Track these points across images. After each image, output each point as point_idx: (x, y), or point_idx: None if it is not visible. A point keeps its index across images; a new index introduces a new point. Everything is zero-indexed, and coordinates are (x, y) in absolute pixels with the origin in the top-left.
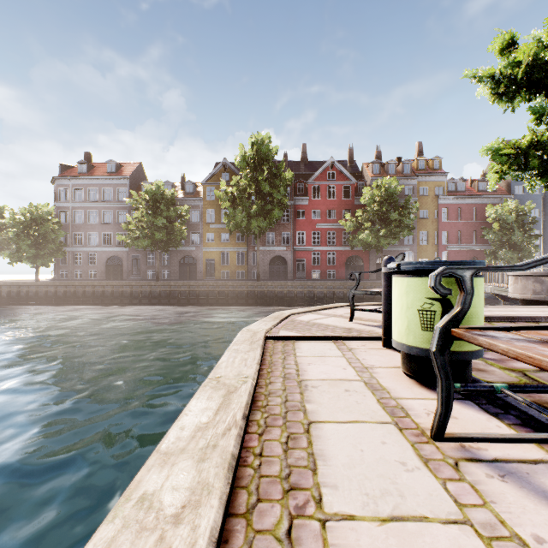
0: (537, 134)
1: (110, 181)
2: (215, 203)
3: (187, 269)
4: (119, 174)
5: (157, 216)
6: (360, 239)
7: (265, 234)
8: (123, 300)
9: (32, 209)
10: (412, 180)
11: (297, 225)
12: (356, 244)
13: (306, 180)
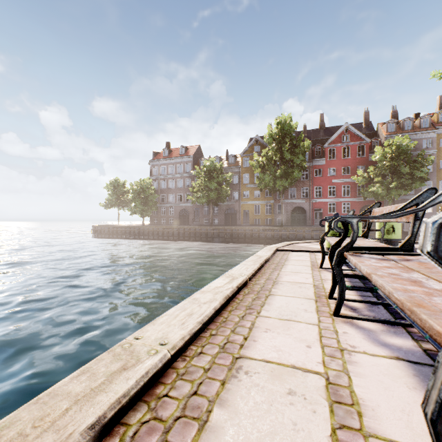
0: None
1: (181, 159)
2: (249, 169)
3: (230, 217)
4: (186, 154)
5: (211, 182)
6: (371, 191)
7: (287, 190)
8: (190, 238)
9: (141, 182)
10: (430, 133)
11: (315, 182)
12: (367, 196)
13: (323, 144)
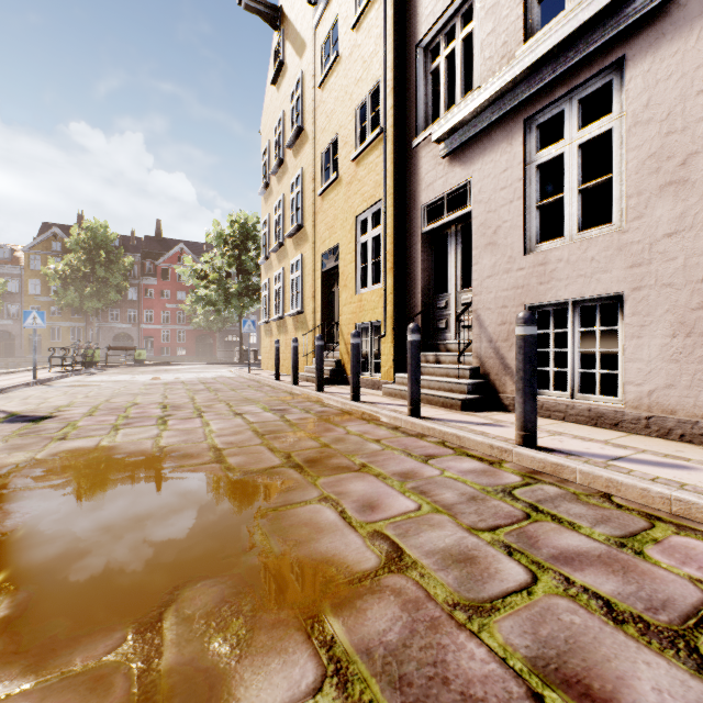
0: None
1: None
2: (42, 273)
3: (1, 345)
4: None
5: None
6: (197, 322)
7: (107, 310)
8: None
9: None
10: None
11: (145, 304)
12: (194, 326)
13: (159, 259)
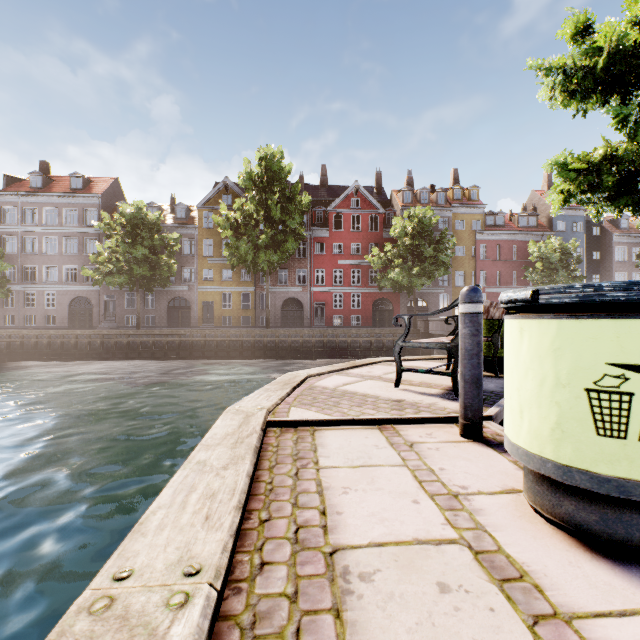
0: (611, 145)
1: (75, 199)
2: (214, 232)
3: (179, 313)
4: (87, 191)
5: (136, 245)
6: (389, 278)
7: (276, 271)
8: (91, 353)
9: None
10: (447, 211)
11: (315, 261)
12: (385, 284)
13: (326, 207)
